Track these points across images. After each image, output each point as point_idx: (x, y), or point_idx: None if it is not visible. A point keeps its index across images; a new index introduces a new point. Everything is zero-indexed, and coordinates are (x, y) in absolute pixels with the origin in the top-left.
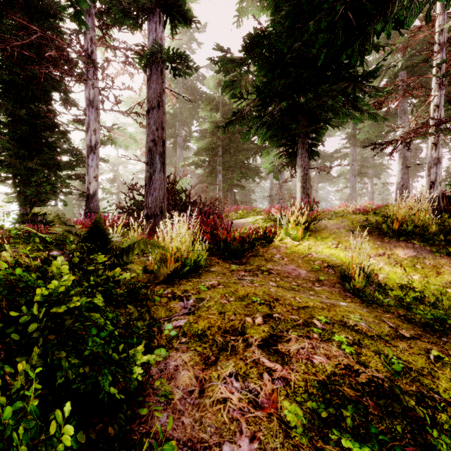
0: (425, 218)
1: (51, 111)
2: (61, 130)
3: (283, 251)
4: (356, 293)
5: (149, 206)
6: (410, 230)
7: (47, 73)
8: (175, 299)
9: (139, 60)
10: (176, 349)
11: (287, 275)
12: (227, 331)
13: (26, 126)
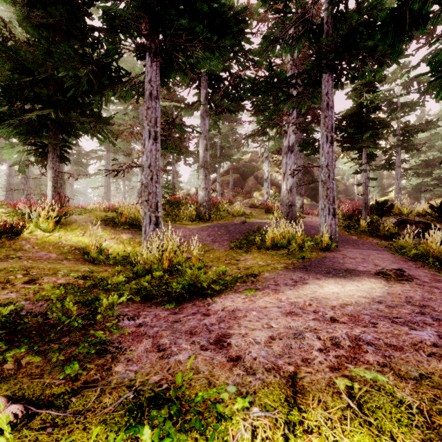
0: (139, 215)
1: None
2: None
3: (34, 241)
4: (92, 260)
5: None
6: (131, 222)
7: None
8: None
9: None
10: None
11: (38, 258)
12: None
13: None
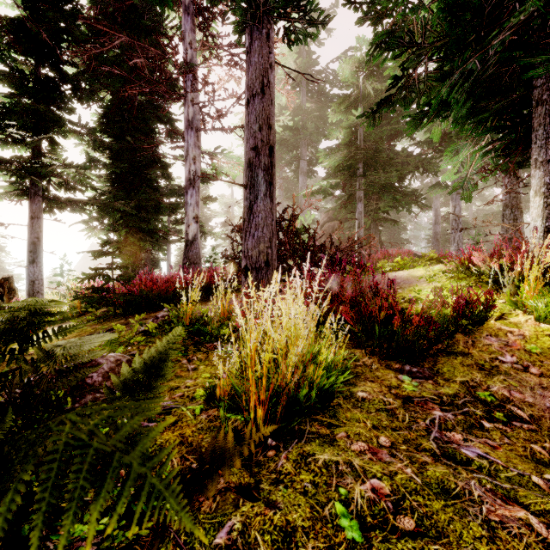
0: None
1: (151, 144)
2: (161, 164)
3: (518, 346)
4: None
5: (248, 254)
6: None
7: (151, 102)
8: None
9: (239, 35)
10: None
11: None
12: None
13: (124, 163)
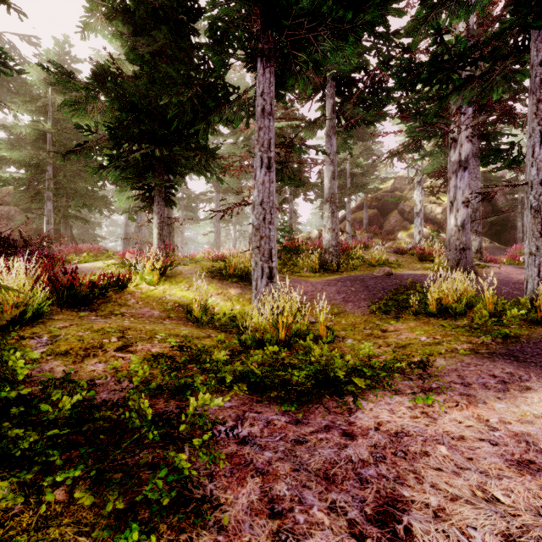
0: (249, 265)
1: None
2: None
3: (138, 295)
4: (196, 321)
5: None
6: (240, 274)
7: None
8: (24, 339)
9: None
10: (45, 362)
11: (141, 315)
12: (88, 348)
13: None
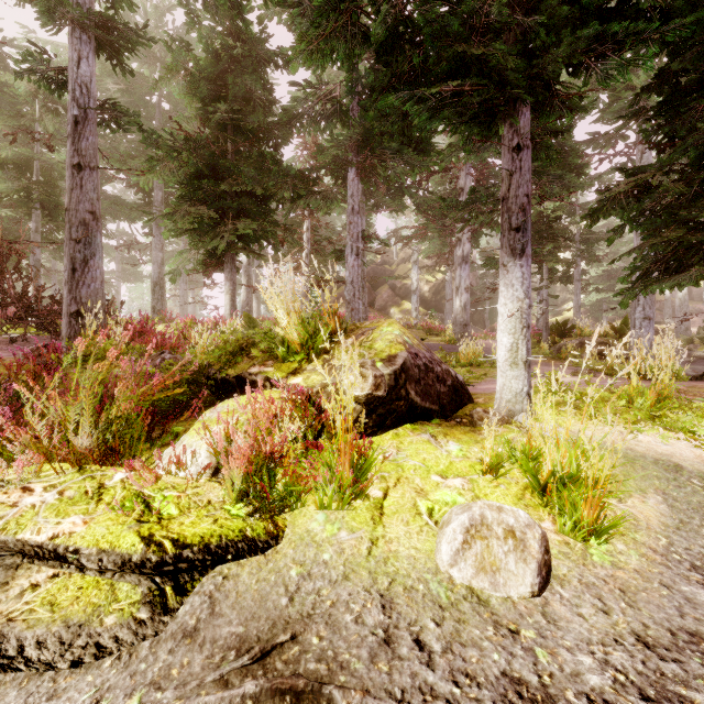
0: None
1: None
2: None
3: None
4: None
5: (81, 301)
6: None
7: None
8: None
9: (23, 59)
10: None
11: None
12: None
13: None
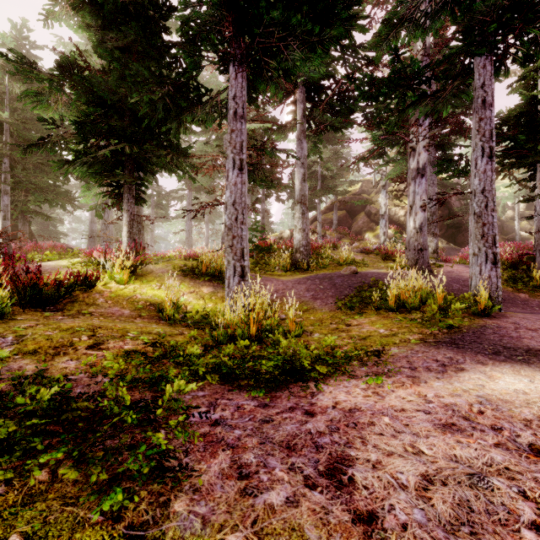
0: (222, 264)
1: None
2: None
3: (107, 294)
4: (168, 319)
5: None
6: (212, 273)
7: None
8: None
9: None
10: (13, 361)
11: (111, 314)
12: (58, 347)
13: None
